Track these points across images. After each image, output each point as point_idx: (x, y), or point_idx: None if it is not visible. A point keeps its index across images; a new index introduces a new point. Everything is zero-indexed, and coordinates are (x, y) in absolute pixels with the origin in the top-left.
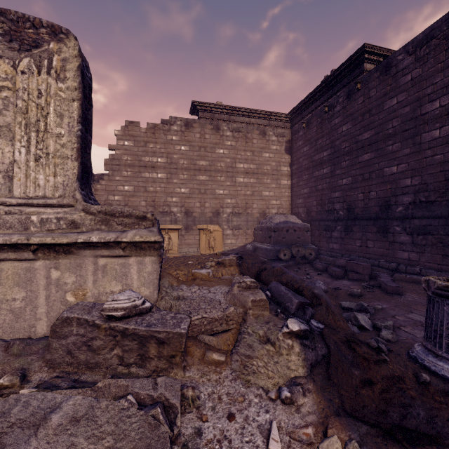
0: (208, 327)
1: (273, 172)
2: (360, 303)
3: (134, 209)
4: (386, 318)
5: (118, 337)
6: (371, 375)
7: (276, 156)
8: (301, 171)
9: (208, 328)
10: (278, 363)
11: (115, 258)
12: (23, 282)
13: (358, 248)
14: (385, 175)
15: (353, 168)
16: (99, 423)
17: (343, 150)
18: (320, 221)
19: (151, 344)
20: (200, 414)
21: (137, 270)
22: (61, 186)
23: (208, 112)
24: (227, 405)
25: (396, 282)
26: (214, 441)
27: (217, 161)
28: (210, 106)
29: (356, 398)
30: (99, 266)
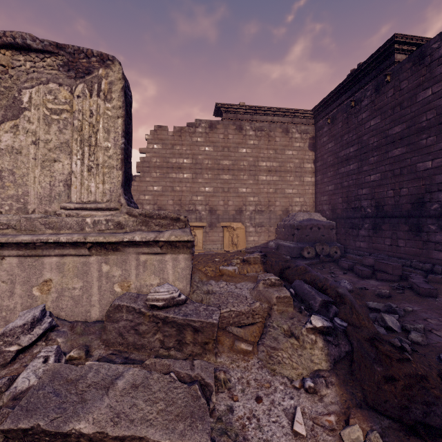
0: (236, 320)
1: (297, 169)
2: (389, 304)
3: (169, 212)
4: (417, 321)
5: (159, 324)
6: (393, 372)
7: (299, 153)
8: (325, 168)
9: (235, 321)
10: (301, 355)
11: (154, 255)
12: (81, 274)
13: (388, 247)
14: (418, 171)
15: (383, 164)
16: (153, 390)
17: (371, 145)
18: (346, 218)
19: (187, 331)
20: (231, 394)
21: (172, 266)
22: (108, 192)
23: (231, 113)
24: (255, 389)
25: (430, 284)
26: (244, 418)
27: (240, 160)
28: (233, 108)
29: (378, 393)
30: (140, 262)
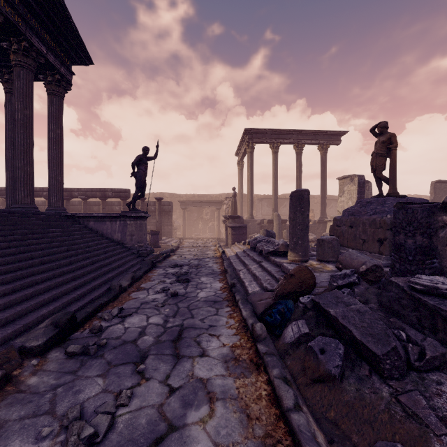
0: None
1: None
2: None
3: None
4: None
5: None
6: None
7: None
8: None
9: None
10: None
11: None
12: None
13: None
14: None
15: None
16: None
17: None
18: None
19: None
20: None
21: None
22: None
23: None
24: None
25: None
26: None
27: None
28: None
29: None
30: None
